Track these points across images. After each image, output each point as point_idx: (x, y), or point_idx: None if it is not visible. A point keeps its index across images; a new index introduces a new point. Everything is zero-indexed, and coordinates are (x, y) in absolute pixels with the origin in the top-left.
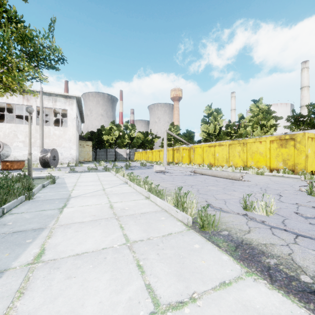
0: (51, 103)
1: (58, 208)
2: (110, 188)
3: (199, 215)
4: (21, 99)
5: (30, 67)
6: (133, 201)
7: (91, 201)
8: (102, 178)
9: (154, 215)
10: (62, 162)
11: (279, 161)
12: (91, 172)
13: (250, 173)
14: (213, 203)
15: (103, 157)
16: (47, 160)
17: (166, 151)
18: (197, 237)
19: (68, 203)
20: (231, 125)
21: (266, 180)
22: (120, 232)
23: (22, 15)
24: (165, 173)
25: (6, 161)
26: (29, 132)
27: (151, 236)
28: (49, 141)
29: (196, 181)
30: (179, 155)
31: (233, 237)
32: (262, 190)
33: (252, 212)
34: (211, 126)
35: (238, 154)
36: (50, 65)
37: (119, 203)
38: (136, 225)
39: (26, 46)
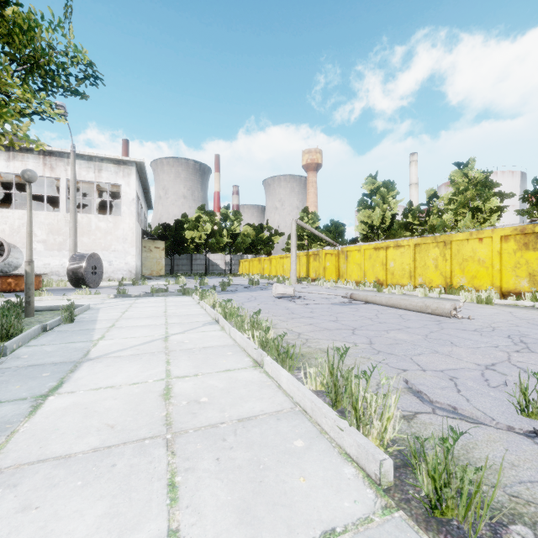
0: (93, 174)
1: (35, 395)
2: (182, 334)
3: (425, 467)
4: (40, 166)
5: (26, 89)
6: (224, 372)
7: (126, 371)
8: (172, 310)
9: (275, 428)
10: (111, 278)
11: (520, 277)
12: (156, 296)
13: (463, 299)
14: (428, 389)
15: (185, 269)
16: (81, 273)
17: (295, 257)
18: None
19: (68, 378)
20: (414, 210)
21: (506, 316)
22: (161, 515)
23: None
24: (294, 300)
25: (7, 275)
26: (28, 219)
27: None
28: (90, 240)
29: (360, 318)
30: (319, 265)
31: None
32: (518, 344)
33: None
34: (377, 213)
35: (434, 263)
36: (69, 86)
37: (190, 379)
38: (219, 476)
39: (17, 46)
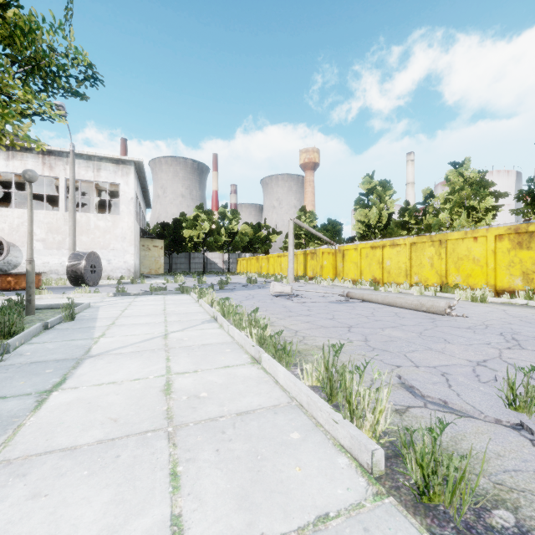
0: (92, 173)
1: (39, 391)
2: (181, 331)
3: (413, 456)
4: (39, 166)
5: (27, 90)
6: (223, 369)
7: (127, 367)
8: (171, 308)
9: (272, 422)
10: (110, 276)
11: (514, 275)
12: (155, 294)
13: (458, 297)
14: (420, 384)
15: (183, 267)
16: (80, 272)
17: (293, 256)
18: None
19: (71, 375)
20: (410, 209)
21: (499, 314)
22: (164, 502)
23: None
24: (291, 299)
25: (6, 274)
26: (29, 218)
27: (262, 529)
28: (89, 239)
29: (356, 316)
30: (316, 264)
31: None
32: (509, 341)
33: (533, 417)
34: (374, 212)
35: (429, 262)
36: (69, 88)
37: (190, 375)
38: (219, 466)
39: (19, 48)
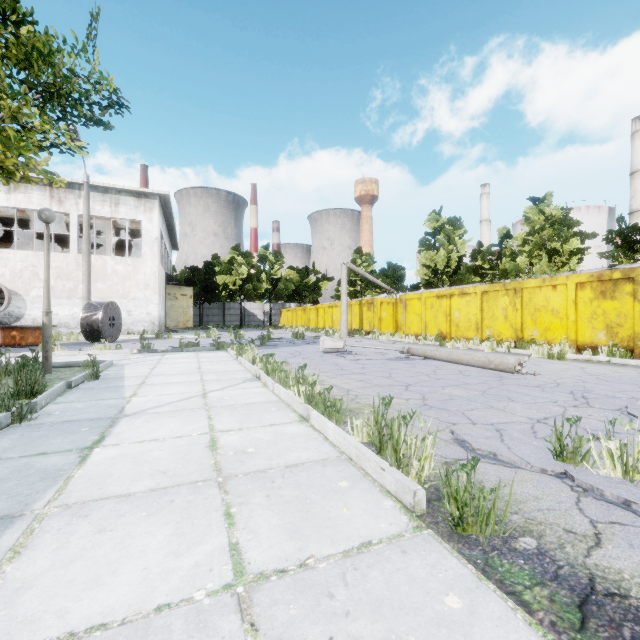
0: (109, 208)
1: (80, 448)
2: (221, 391)
3: (449, 490)
4: (47, 199)
5: (45, 120)
6: (269, 427)
7: (167, 426)
8: (207, 366)
9: (321, 473)
10: (130, 330)
11: (597, 329)
12: (186, 351)
13: (533, 354)
14: (472, 438)
15: (216, 320)
16: (97, 325)
17: (346, 307)
18: (447, 563)
19: (109, 433)
20: (484, 251)
21: (575, 372)
22: (222, 534)
23: (32, 9)
24: (344, 356)
25: (10, 327)
26: (46, 264)
27: (312, 552)
28: (105, 287)
29: (416, 374)
30: (373, 316)
31: (558, 563)
32: (578, 399)
33: (579, 467)
34: (441, 255)
35: (503, 314)
36: (92, 116)
37: (235, 432)
38: (270, 508)
39: (36, 73)
